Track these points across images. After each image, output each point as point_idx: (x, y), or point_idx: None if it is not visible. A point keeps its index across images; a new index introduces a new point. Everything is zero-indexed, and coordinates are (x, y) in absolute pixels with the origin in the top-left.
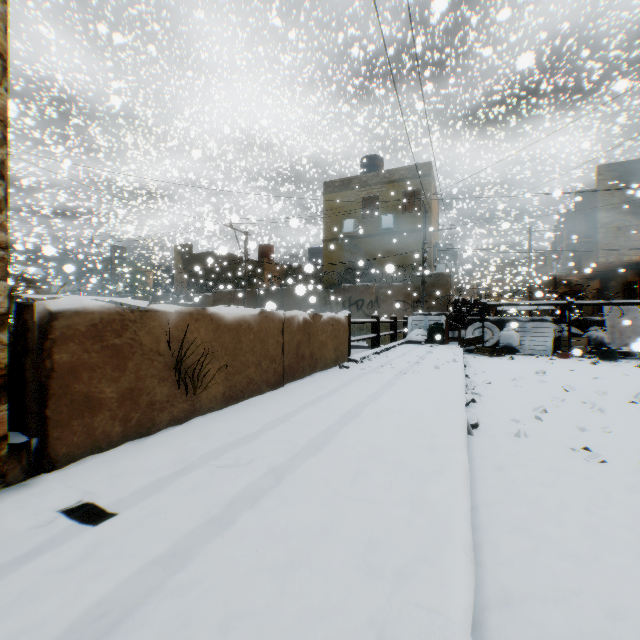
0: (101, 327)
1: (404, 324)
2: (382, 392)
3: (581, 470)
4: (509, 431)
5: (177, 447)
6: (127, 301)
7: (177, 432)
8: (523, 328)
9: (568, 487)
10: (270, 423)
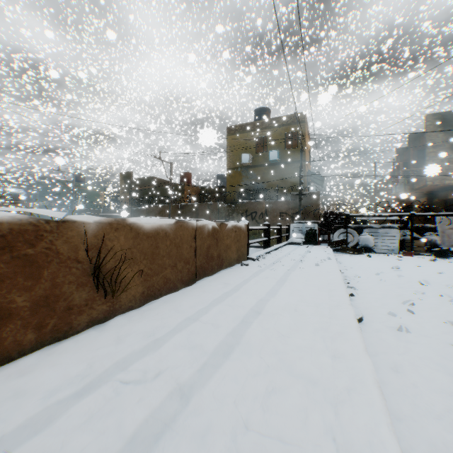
0: (11, 238)
1: (287, 230)
2: (278, 288)
3: None
4: (390, 325)
5: (88, 354)
6: (42, 212)
7: (94, 334)
8: (376, 233)
9: None
10: (181, 323)
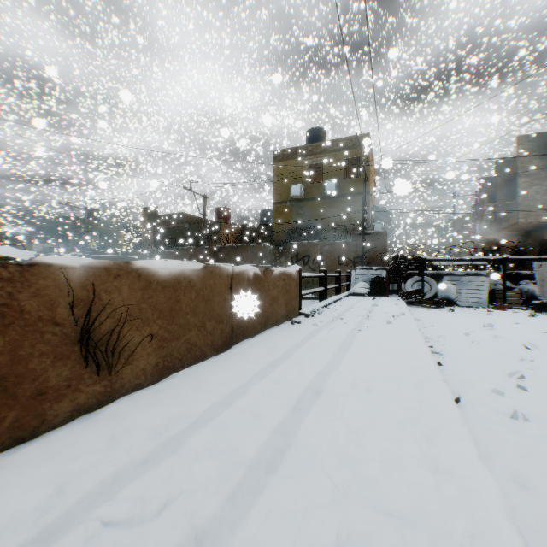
0: None
1: (347, 278)
2: (341, 356)
3: None
4: (499, 409)
5: (61, 467)
6: None
7: (77, 431)
8: (459, 281)
9: None
10: (208, 411)
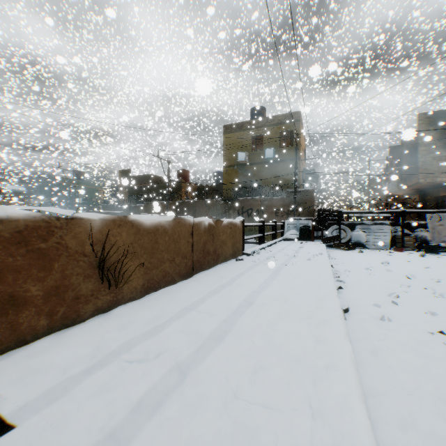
0: (26, 233)
1: (282, 226)
2: (270, 281)
3: (444, 355)
4: (374, 315)
5: (95, 338)
6: (53, 210)
7: (99, 322)
8: (368, 229)
9: (439, 374)
10: (179, 312)
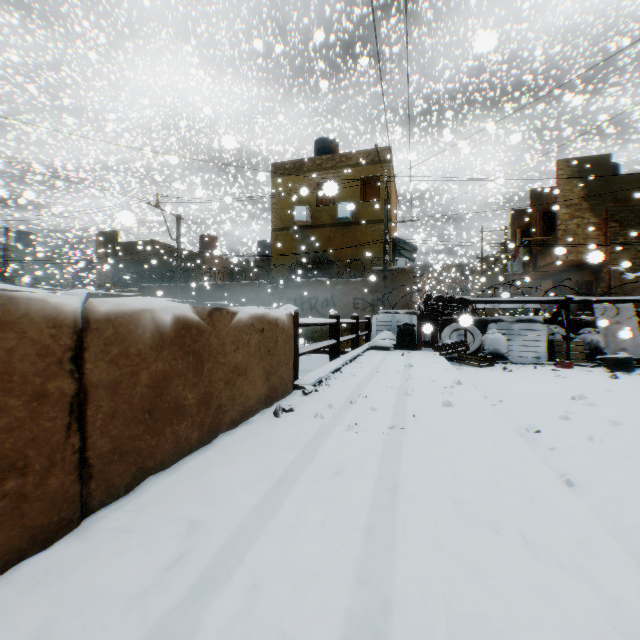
0: None
1: (366, 325)
2: (385, 560)
3: None
4: None
5: None
6: None
7: None
8: (510, 330)
9: None
10: None
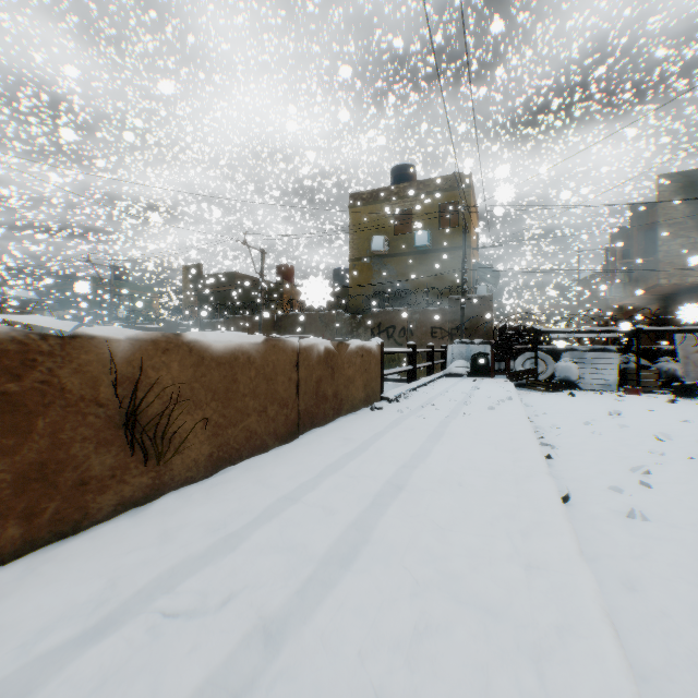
0: None
1: (442, 354)
2: (430, 447)
3: None
4: (614, 508)
5: (111, 562)
6: (34, 321)
7: (124, 526)
8: (582, 359)
9: None
10: (272, 506)
